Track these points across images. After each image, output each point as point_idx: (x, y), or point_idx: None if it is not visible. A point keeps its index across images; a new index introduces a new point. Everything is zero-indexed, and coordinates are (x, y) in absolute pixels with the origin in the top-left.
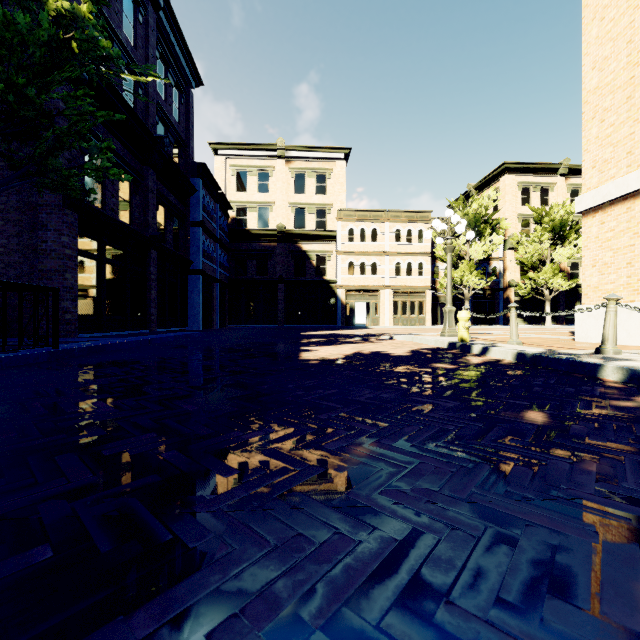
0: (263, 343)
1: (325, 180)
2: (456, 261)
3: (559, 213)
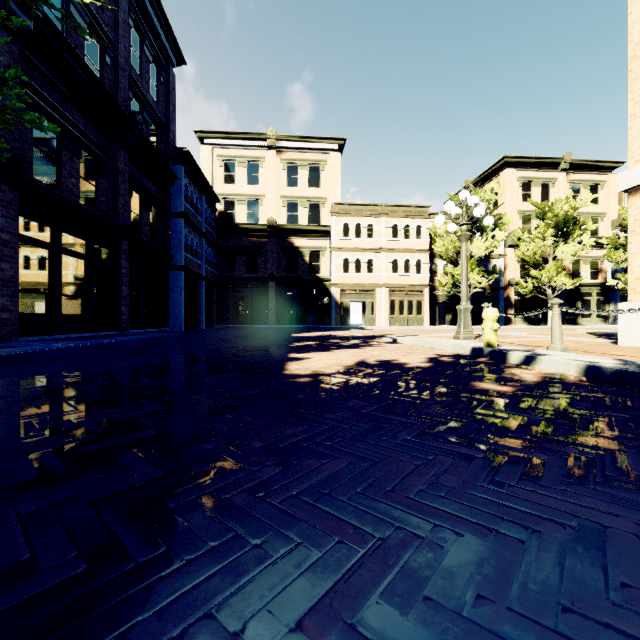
0: (244, 348)
1: (318, 172)
2: (456, 258)
3: (563, 208)
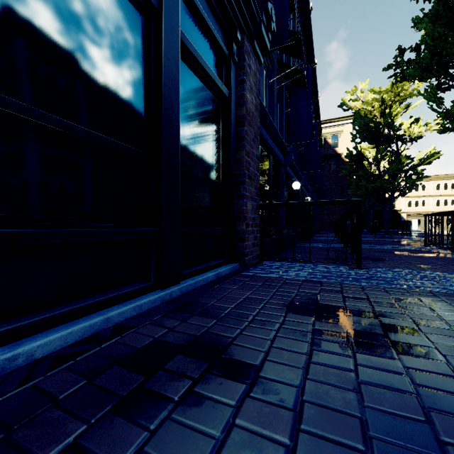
0: None
1: None
2: None
3: None
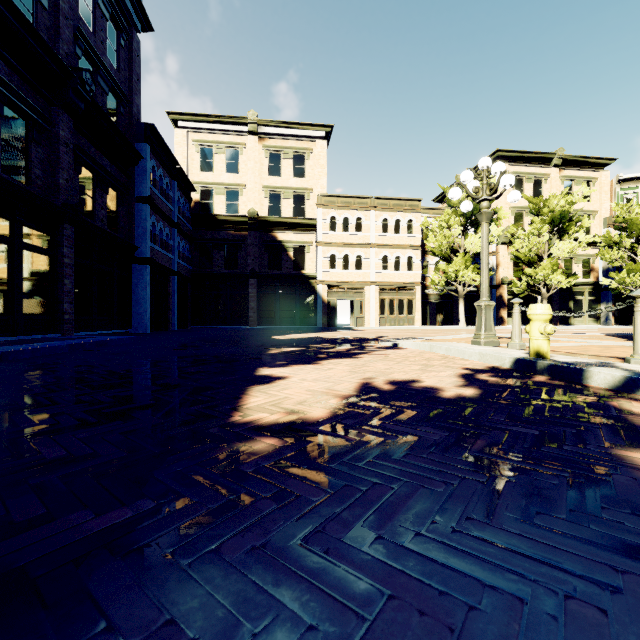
0: (201, 357)
1: (304, 161)
2: (450, 254)
3: (559, 203)
